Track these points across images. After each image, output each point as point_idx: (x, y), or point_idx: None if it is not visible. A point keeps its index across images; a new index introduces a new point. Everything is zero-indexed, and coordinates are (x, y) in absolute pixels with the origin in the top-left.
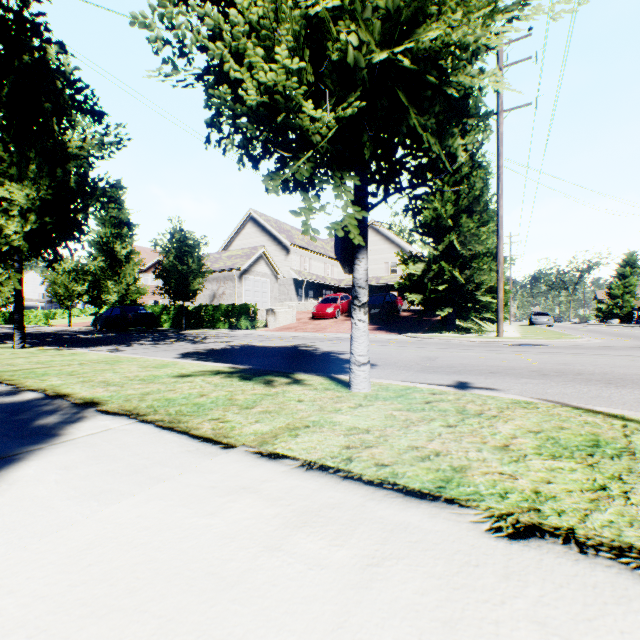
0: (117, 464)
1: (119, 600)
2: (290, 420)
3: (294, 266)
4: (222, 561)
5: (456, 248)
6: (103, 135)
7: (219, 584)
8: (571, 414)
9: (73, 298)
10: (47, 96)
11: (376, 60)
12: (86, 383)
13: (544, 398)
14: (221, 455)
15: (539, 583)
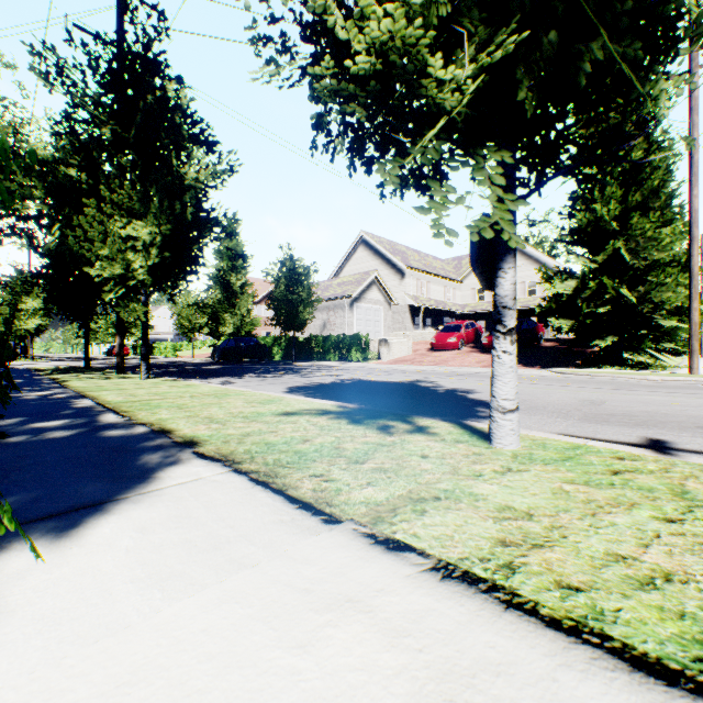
0: (197, 532)
1: None
2: (412, 485)
3: (409, 291)
4: None
5: (623, 258)
6: (216, 165)
7: None
8: None
9: (195, 330)
10: (167, 132)
11: None
12: (191, 418)
13: None
14: (321, 533)
15: None
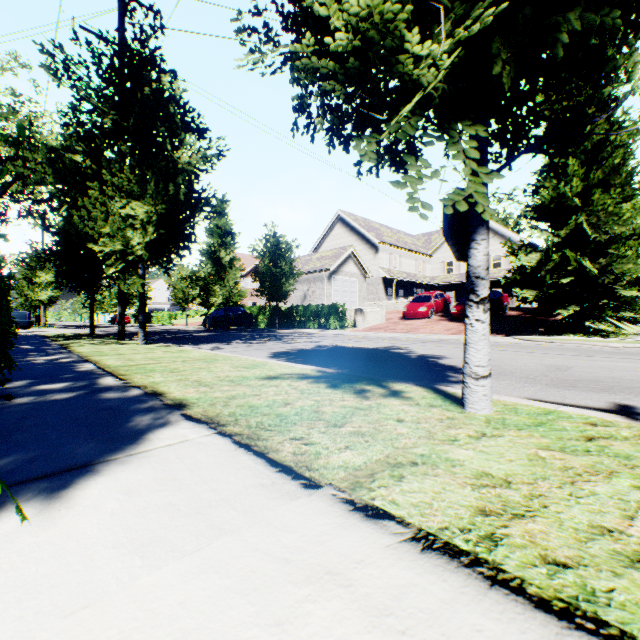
0: (180, 495)
1: None
2: (389, 450)
3: (383, 264)
4: None
5: (585, 232)
6: (206, 150)
7: None
8: None
9: (188, 301)
10: (162, 121)
11: None
12: (181, 382)
13: None
14: (301, 499)
15: None
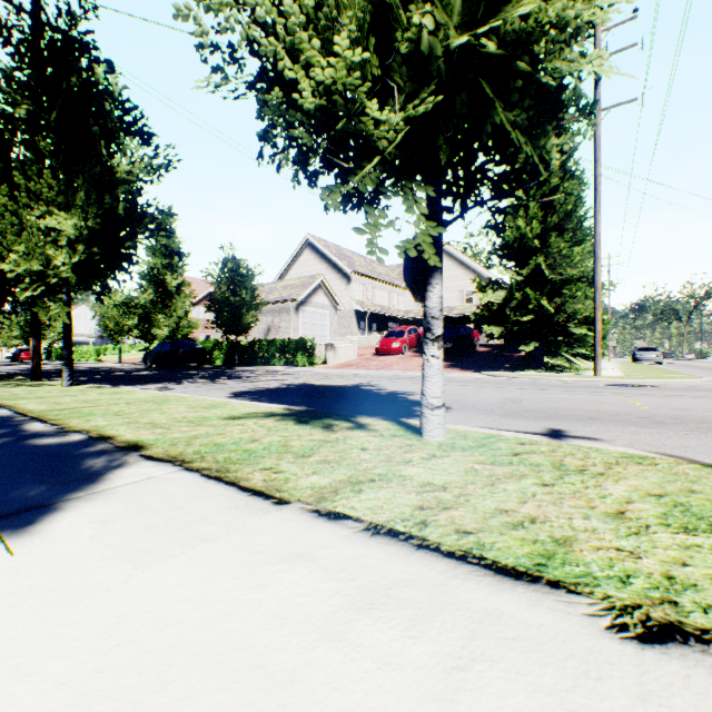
0: (157, 519)
1: (148, 695)
2: (352, 472)
3: (356, 296)
4: (271, 650)
5: (543, 272)
6: (152, 158)
7: (267, 681)
8: (702, 473)
9: (123, 333)
10: (95, 119)
11: (455, 45)
12: (131, 424)
13: (661, 451)
14: (273, 512)
15: (690, 711)
